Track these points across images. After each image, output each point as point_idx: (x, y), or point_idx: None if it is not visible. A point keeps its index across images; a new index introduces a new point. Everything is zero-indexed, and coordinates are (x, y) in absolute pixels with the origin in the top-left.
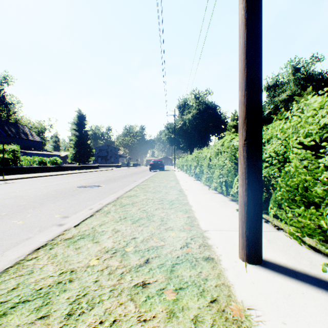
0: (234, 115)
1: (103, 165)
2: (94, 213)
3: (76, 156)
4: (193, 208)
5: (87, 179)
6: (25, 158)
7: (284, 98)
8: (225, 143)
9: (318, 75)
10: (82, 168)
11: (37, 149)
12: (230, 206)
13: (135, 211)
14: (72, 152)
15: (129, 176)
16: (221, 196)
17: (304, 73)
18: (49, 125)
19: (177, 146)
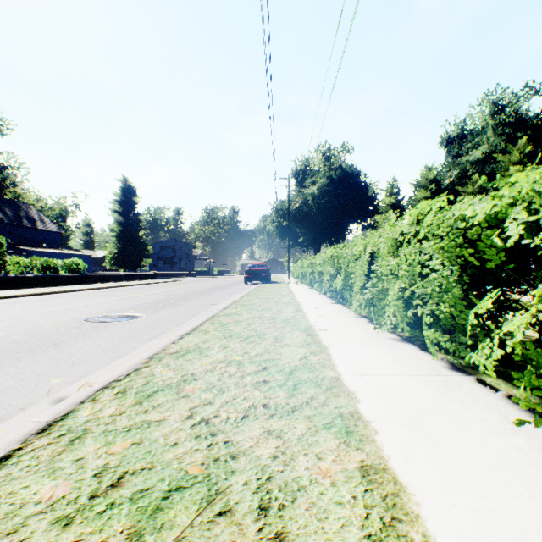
0: (393, 186)
1: (166, 273)
2: (19, 446)
3: (118, 258)
4: (362, 407)
5: (121, 300)
6: (15, 260)
7: (476, 158)
8: (428, 215)
9: (535, 119)
10: (126, 278)
11: (52, 246)
12: (473, 398)
13: (171, 431)
14: (112, 251)
15: (206, 293)
16: (416, 351)
17: (511, 114)
18: (75, 204)
19: (293, 241)
